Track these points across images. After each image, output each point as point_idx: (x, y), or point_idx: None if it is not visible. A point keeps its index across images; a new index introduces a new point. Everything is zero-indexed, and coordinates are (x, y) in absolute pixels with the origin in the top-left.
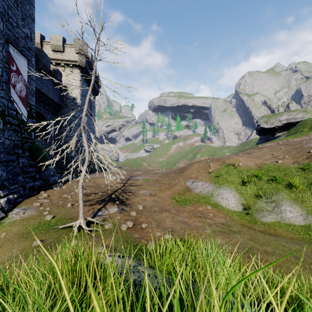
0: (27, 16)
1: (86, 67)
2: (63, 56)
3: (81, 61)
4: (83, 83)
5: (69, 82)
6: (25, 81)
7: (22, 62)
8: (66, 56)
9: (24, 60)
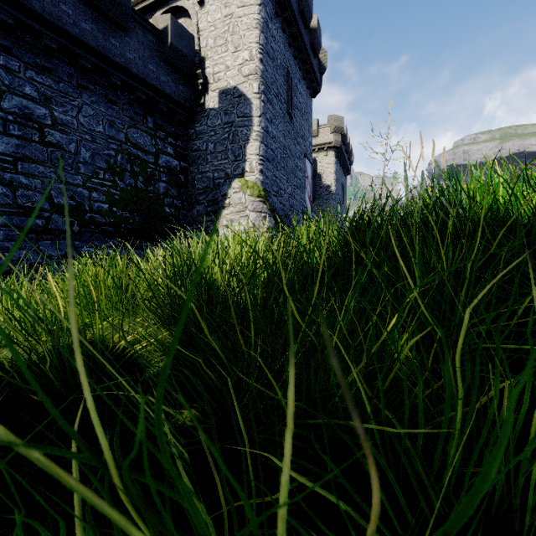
0: (310, 126)
1: (341, 145)
2: (317, 141)
3: (336, 141)
4: (336, 165)
5: (323, 168)
6: (310, 183)
7: (309, 167)
8: (320, 140)
9: (309, 165)
